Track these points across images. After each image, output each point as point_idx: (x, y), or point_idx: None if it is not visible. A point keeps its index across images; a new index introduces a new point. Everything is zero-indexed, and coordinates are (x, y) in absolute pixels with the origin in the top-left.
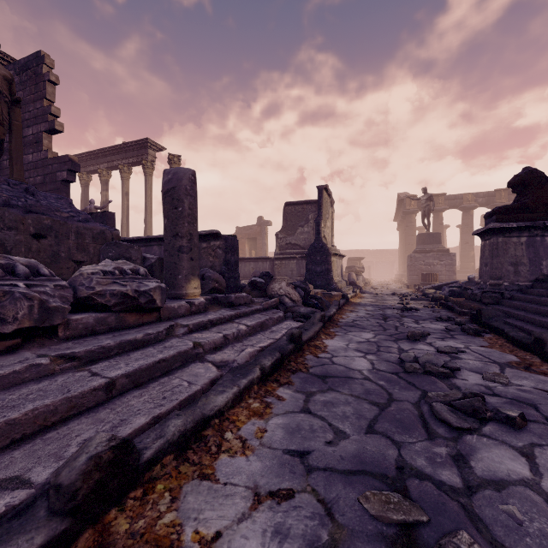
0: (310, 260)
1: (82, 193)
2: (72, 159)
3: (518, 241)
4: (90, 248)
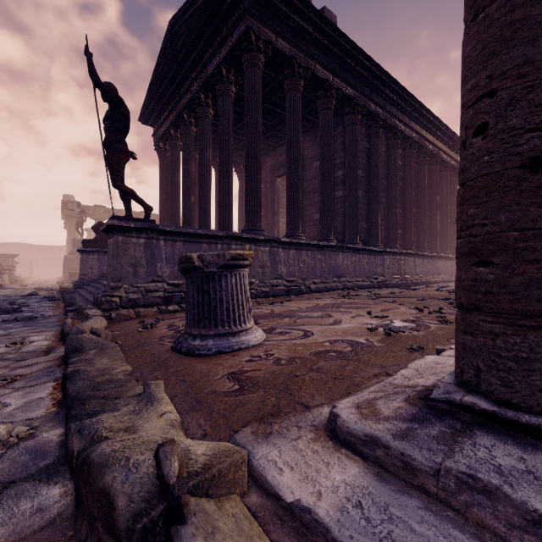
0: None
1: None
2: None
3: (93, 257)
4: None
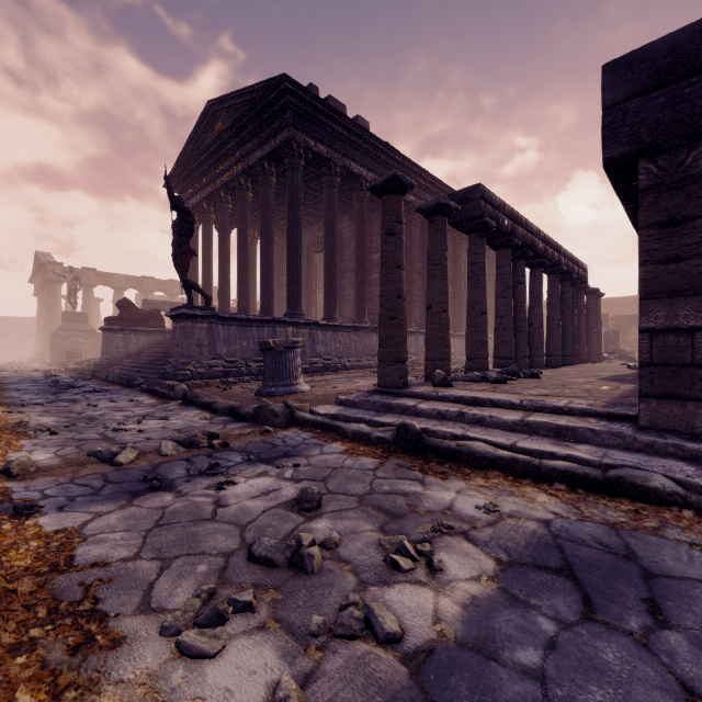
0: None
1: None
2: None
3: (119, 336)
4: None
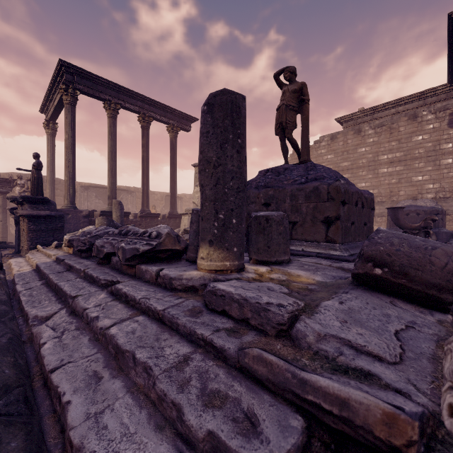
0: None
1: None
2: None
3: None
4: (303, 208)
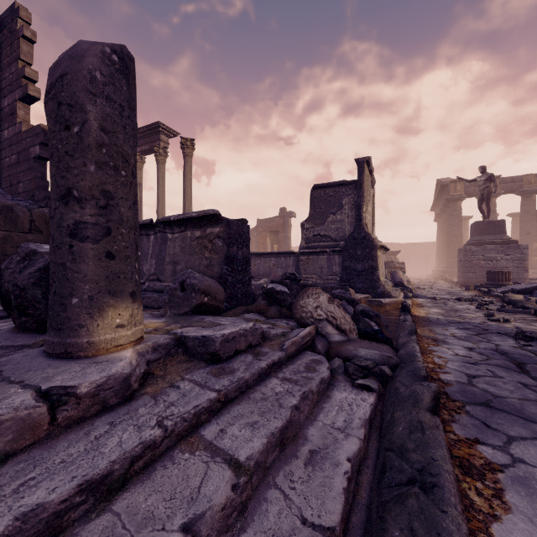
0: (347, 255)
1: None
2: (46, 130)
3: None
4: None
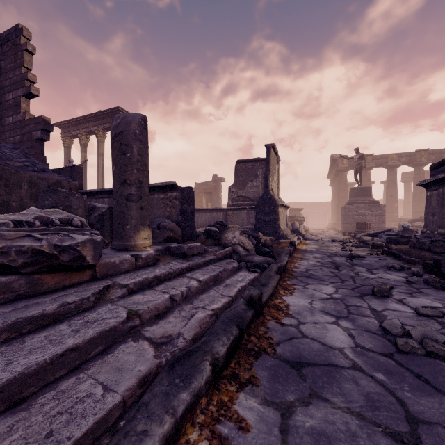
0: (259, 211)
1: (65, 155)
2: (46, 120)
3: None
4: None
